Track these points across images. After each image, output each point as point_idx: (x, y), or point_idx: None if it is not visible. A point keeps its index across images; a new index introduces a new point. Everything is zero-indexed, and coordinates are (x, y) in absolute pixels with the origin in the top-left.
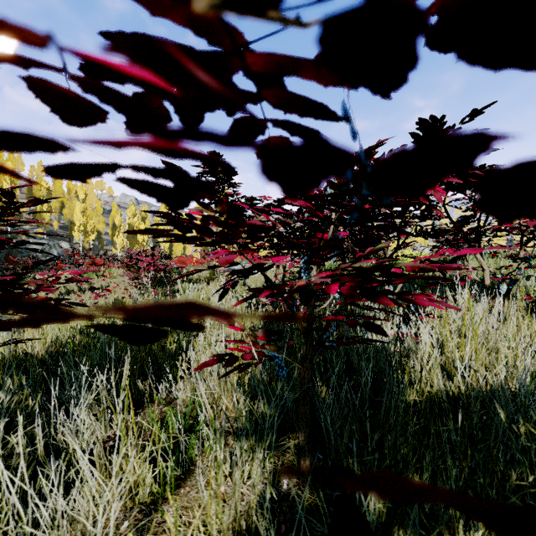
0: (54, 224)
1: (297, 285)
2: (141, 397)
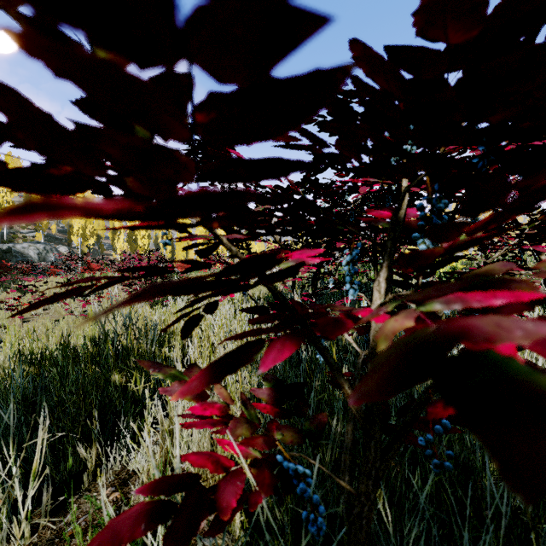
0: (53, 228)
1: (390, 332)
2: (85, 468)
